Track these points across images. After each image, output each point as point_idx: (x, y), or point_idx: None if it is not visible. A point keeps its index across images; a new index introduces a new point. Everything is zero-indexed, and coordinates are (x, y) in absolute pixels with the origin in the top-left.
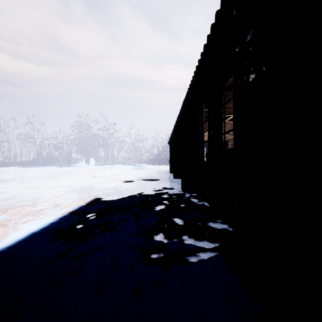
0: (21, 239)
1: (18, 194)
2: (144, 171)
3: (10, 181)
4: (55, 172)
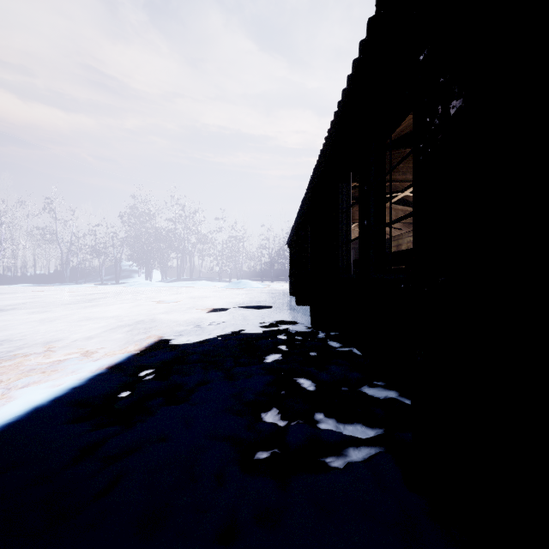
0: (11, 420)
1: (21, 334)
2: (246, 292)
3: (12, 310)
4: (92, 294)
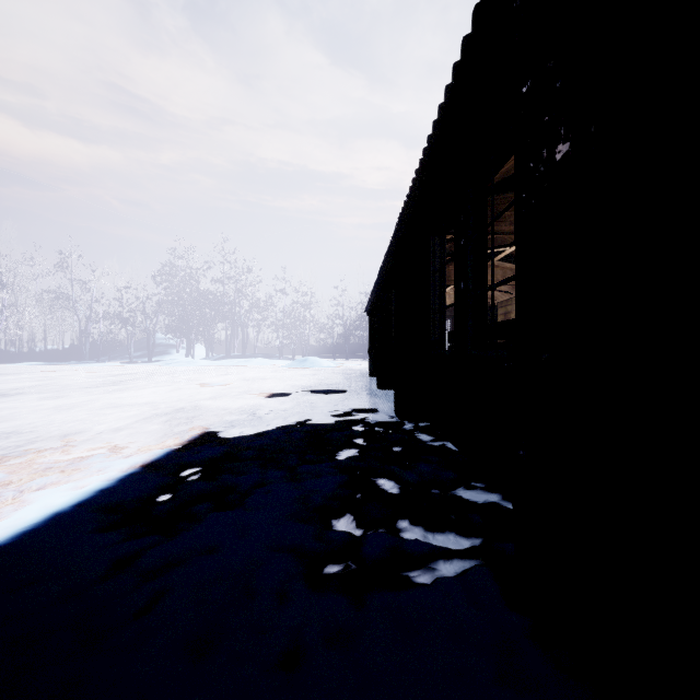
0: (27, 528)
1: (32, 425)
2: (313, 372)
3: (18, 395)
4: (118, 375)
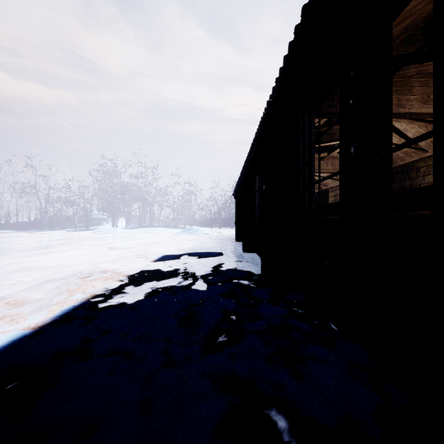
0: None
1: None
2: (196, 237)
3: None
4: (57, 240)
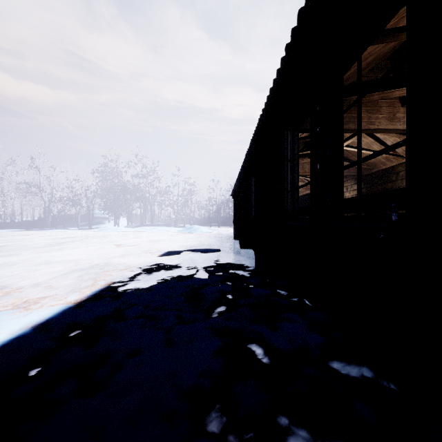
0: None
1: None
2: (196, 236)
3: None
4: (65, 238)
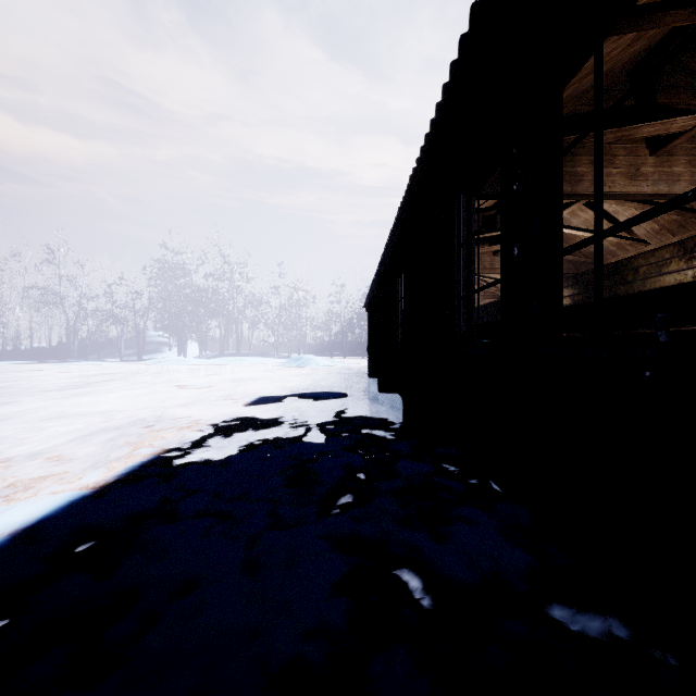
0: None
1: None
2: (309, 371)
3: None
4: (97, 375)
